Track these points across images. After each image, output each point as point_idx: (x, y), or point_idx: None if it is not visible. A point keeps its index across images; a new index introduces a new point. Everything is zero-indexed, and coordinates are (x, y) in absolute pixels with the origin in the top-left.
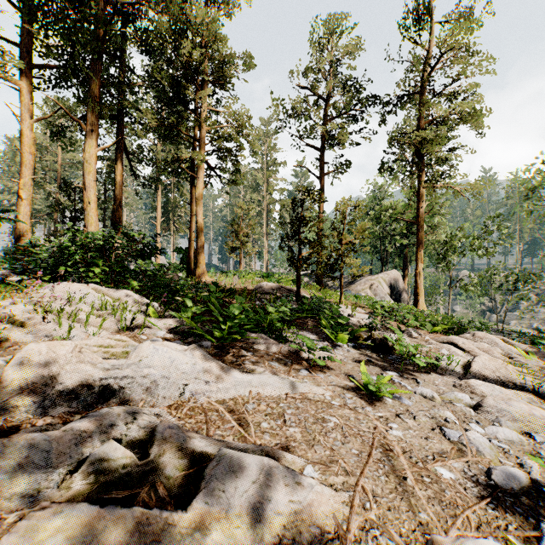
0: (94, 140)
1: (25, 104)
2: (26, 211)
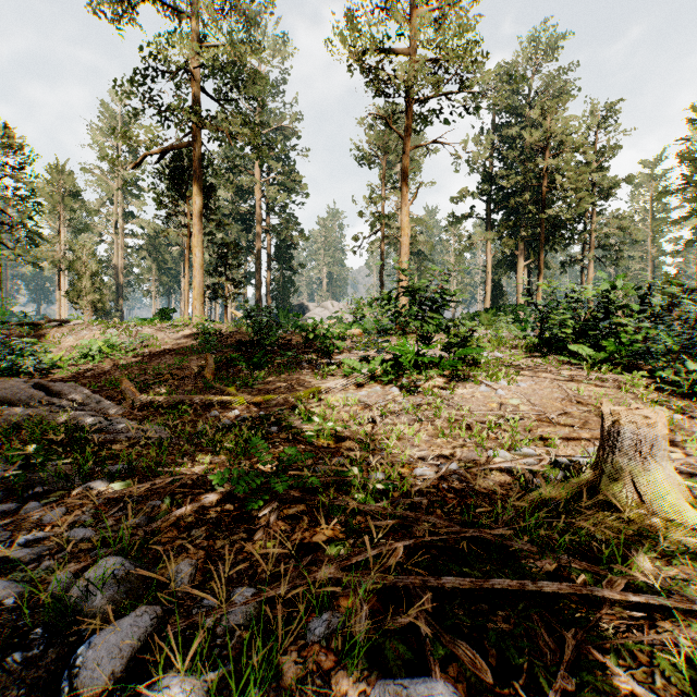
0: (522, 259)
1: (489, 248)
2: (488, 302)
